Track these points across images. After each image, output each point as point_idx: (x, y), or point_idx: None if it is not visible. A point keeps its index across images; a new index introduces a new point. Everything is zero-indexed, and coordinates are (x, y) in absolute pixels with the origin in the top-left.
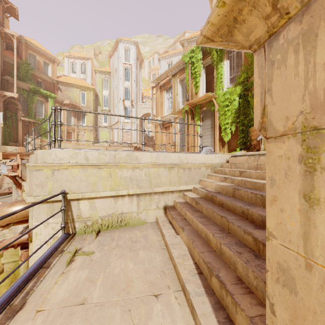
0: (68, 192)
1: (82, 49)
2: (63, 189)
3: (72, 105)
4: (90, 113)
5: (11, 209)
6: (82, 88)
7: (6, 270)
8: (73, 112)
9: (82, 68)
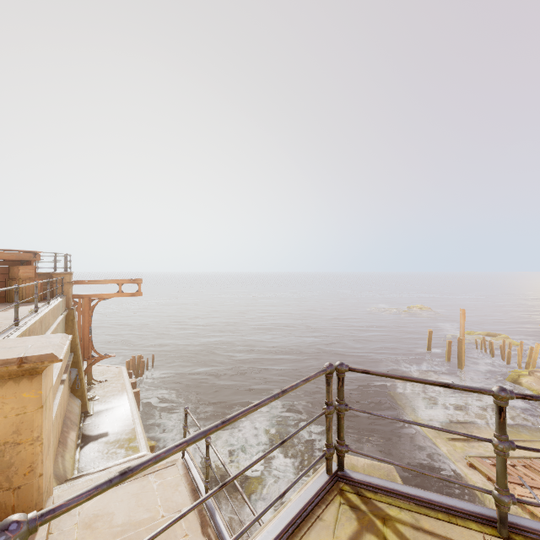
0: None
1: None
2: None
3: None
4: None
5: None
6: None
7: None
8: None
9: None
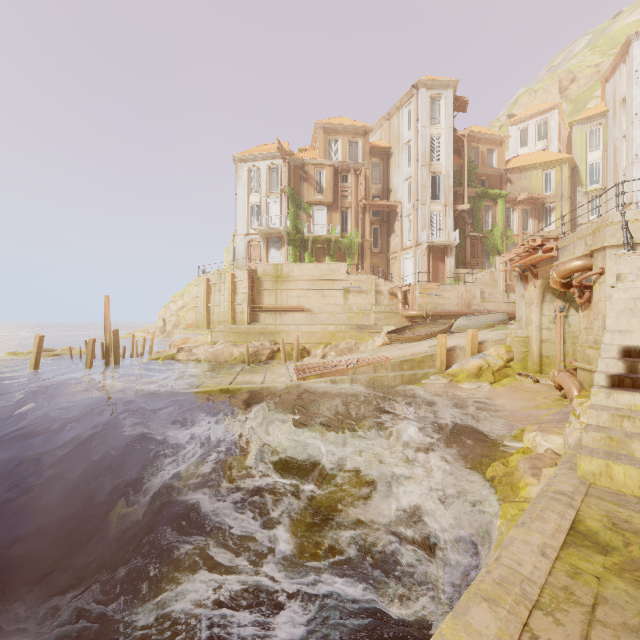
0: (633, 239)
1: (534, 94)
2: (628, 237)
3: (529, 199)
4: (561, 204)
5: (578, 262)
6: (546, 165)
7: (516, 359)
8: (530, 212)
9: (540, 130)
